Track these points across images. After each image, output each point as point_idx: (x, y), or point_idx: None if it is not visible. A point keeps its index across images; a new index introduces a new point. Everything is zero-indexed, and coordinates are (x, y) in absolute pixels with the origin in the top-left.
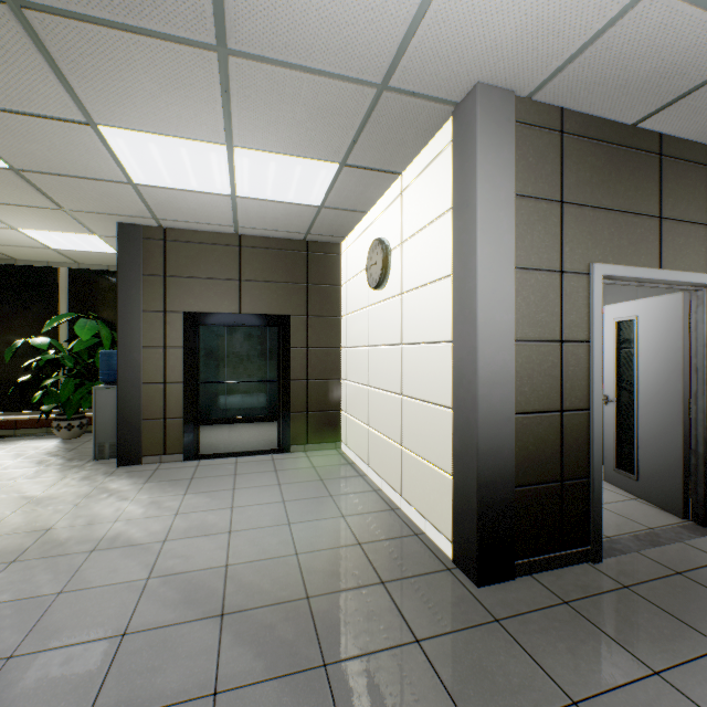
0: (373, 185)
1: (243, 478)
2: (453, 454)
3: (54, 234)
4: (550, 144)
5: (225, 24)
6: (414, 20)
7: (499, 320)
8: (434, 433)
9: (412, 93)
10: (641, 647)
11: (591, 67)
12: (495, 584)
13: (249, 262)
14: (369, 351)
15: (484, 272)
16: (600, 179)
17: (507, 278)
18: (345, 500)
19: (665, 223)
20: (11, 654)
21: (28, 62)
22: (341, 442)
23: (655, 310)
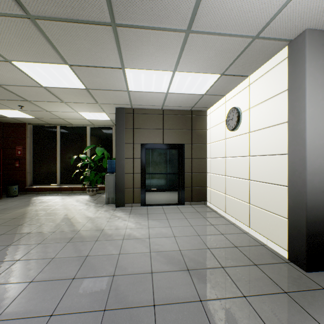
0: (233, 82)
1: (169, 215)
2: (288, 208)
3: (90, 113)
4: None
5: (194, 20)
6: (283, 4)
7: (317, 143)
8: (273, 198)
9: (269, 38)
10: None
11: None
12: (315, 272)
13: (166, 121)
14: (226, 160)
15: (309, 120)
16: None
17: (321, 123)
18: (220, 227)
19: None
20: (113, 274)
21: (110, 47)
22: (207, 201)
23: None
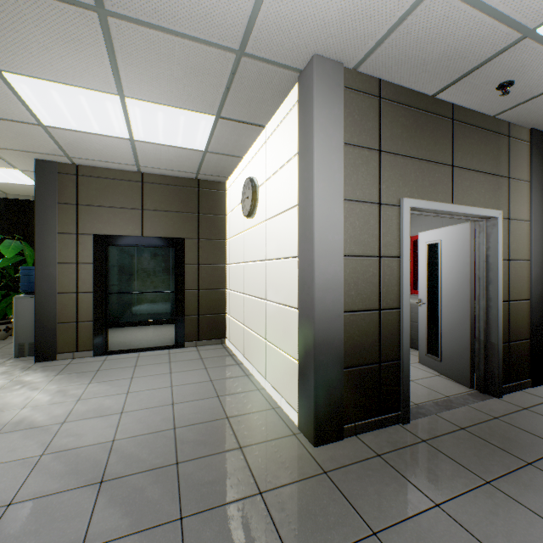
0: (245, 135)
1: (141, 369)
2: (298, 344)
3: None
4: (371, 106)
5: None
6: None
7: (332, 240)
8: (287, 329)
9: (265, 59)
10: (429, 486)
11: (398, 48)
12: (328, 444)
13: (150, 195)
14: (244, 266)
15: (319, 202)
16: (408, 135)
17: (338, 207)
18: (222, 384)
19: (456, 170)
20: None
21: None
22: (226, 338)
23: (452, 236)
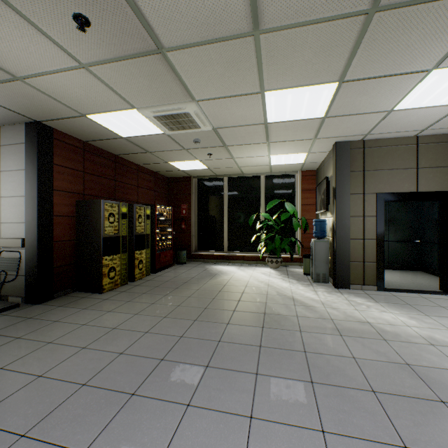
0: None
1: None
2: None
3: (284, 156)
4: None
5: None
6: None
7: None
8: None
9: None
10: None
11: None
12: None
13: (423, 154)
14: None
15: None
16: None
17: None
18: None
19: None
20: None
21: None
22: None
23: None
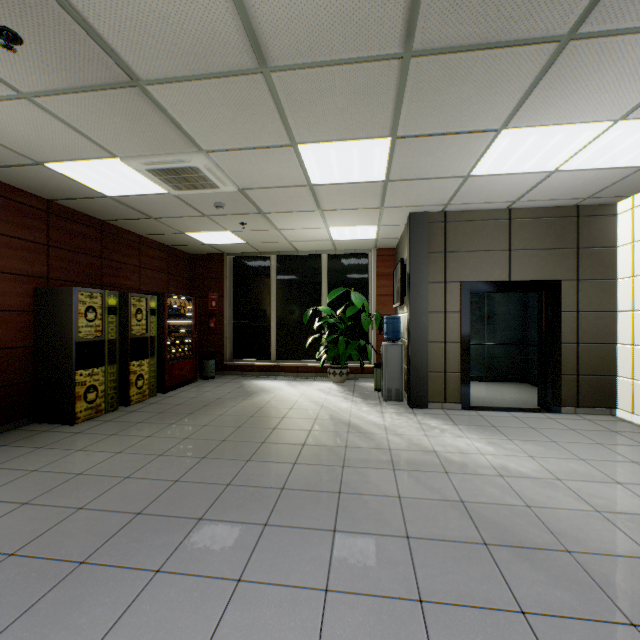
0: None
1: (548, 433)
2: None
3: (348, 229)
4: None
5: None
6: None
7: None
8: None
9: None
10: None
11: None
12: None
13: (517, 233)
14: None
15: None
16: None
17: None
18: None
19: None
20: (564, 548)
21: (513, 88)
22: (616, 409)
23: None
